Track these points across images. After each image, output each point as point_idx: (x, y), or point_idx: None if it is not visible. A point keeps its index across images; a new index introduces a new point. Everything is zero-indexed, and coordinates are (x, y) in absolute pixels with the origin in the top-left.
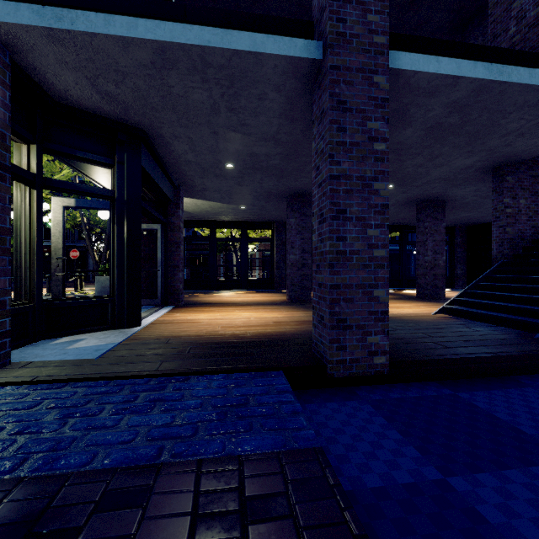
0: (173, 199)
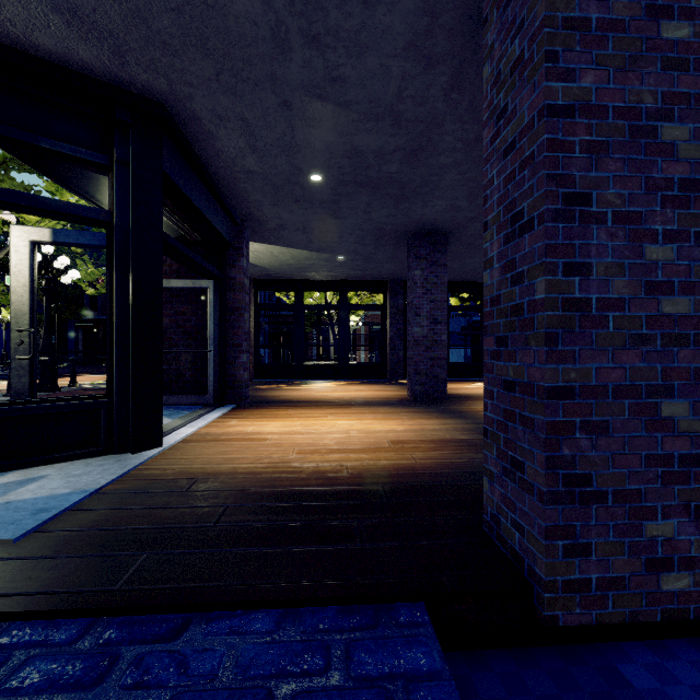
0: (232, 241)
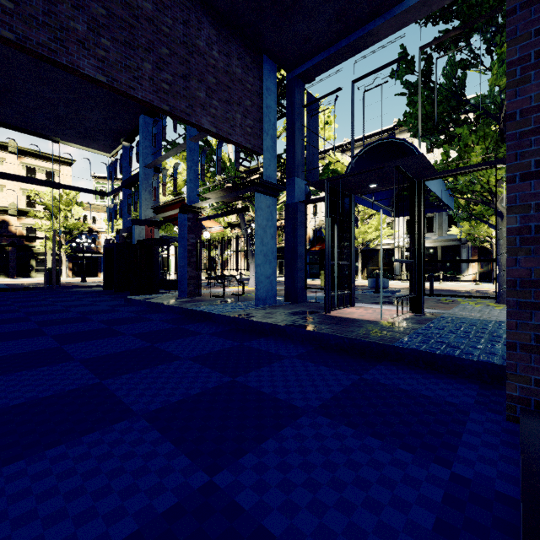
0: None
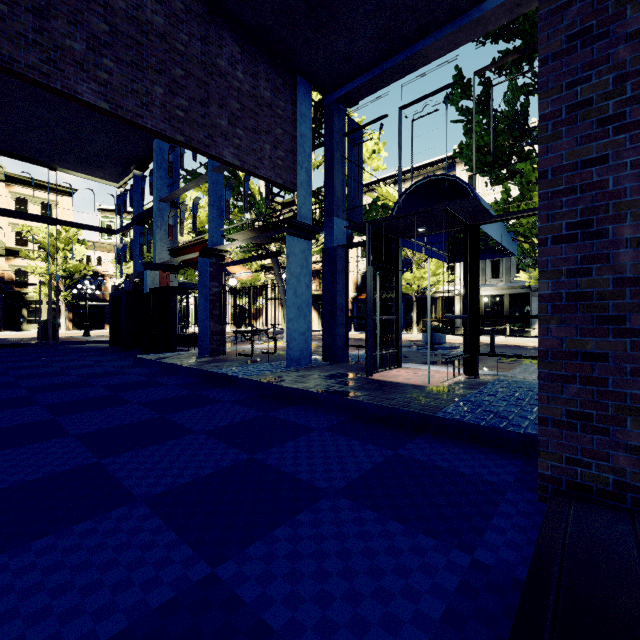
0: None
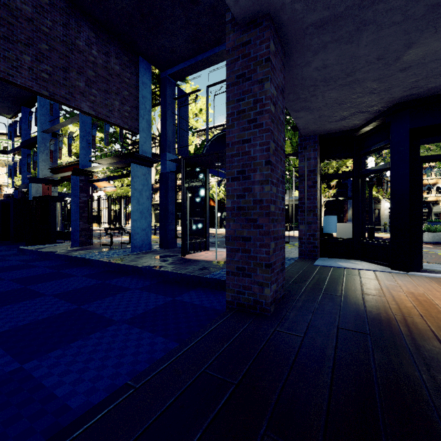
0: None
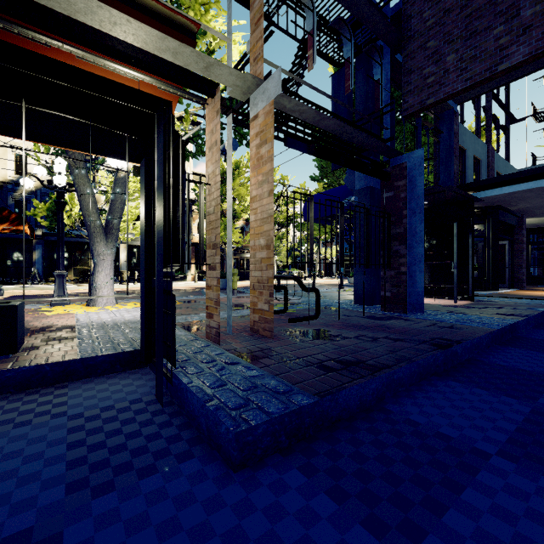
0: (517, 224)
